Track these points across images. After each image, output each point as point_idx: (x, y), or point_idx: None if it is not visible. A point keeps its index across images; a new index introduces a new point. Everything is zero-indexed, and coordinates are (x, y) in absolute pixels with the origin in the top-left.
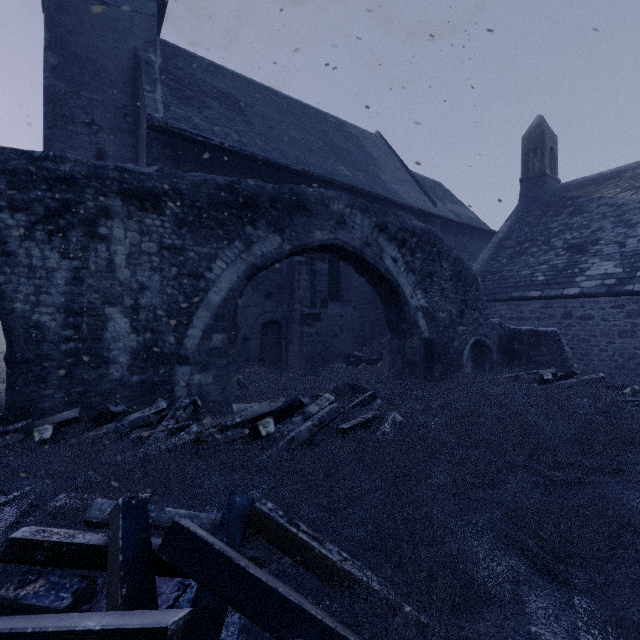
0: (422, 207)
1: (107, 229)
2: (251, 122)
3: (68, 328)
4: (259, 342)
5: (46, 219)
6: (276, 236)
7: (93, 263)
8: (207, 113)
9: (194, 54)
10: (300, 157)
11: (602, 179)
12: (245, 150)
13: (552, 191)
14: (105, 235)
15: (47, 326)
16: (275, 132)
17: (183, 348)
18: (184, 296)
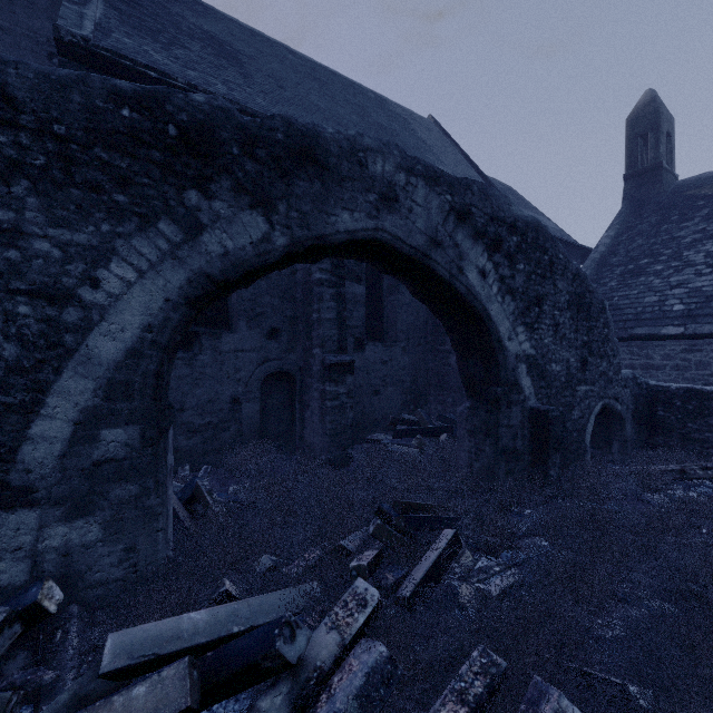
0: None
1: None
2: (251, 76)
3: None
4: (258, 406)
5: None
6: (256, 216)
7: None
8: (179, 52)
9: None
10: None
11: None
12: (232, 101)
13: (670, 190)
14: None
15: None
16: (288, 94)
17: (17, 468)
18: (19, 344)
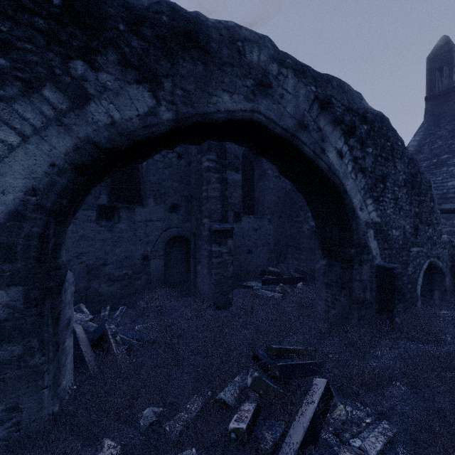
0: None
1: None
2: None
3: None
4: (163, 261)
5: None
6: (142, 91)
7: None
8: None
9: None
10: None
11: None
12: None
13: None
14: None
15: None
16: None
17: None
18: None
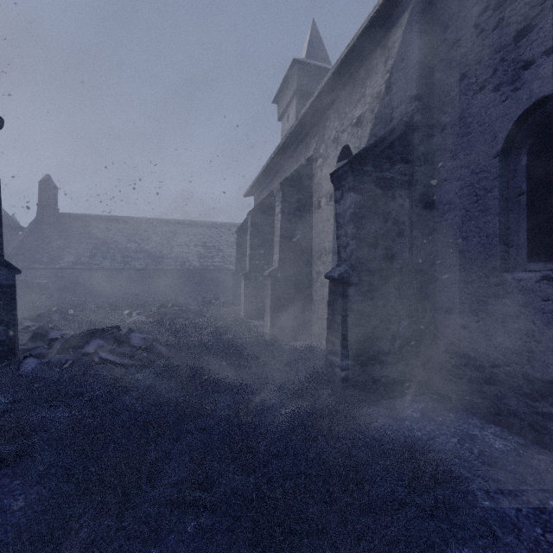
0: None
1: None
2: None
3: None
4: None
5: None
6: None
7: None
8: None
9: None
10: None
11: (76, 217)
12: None
13: (55, 215)
14: None
15: None
16: None
17: None
18: None
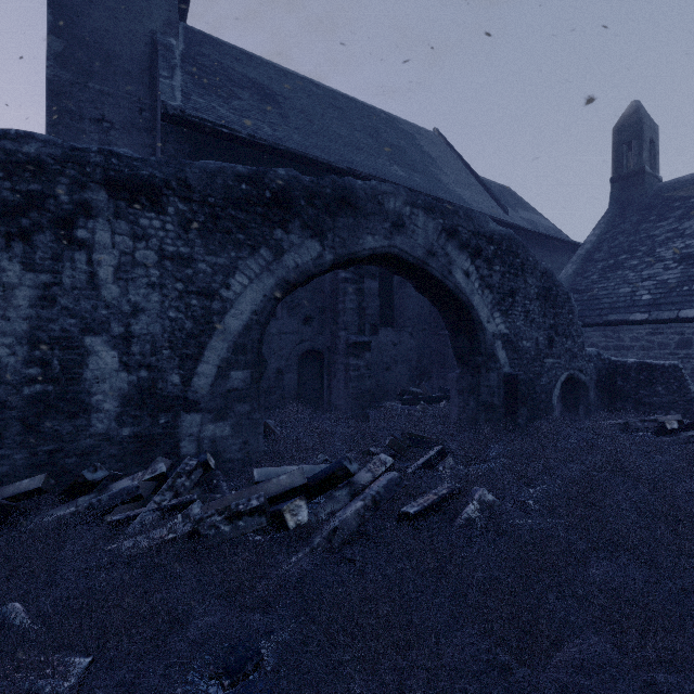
0: (491, 214)
1: (87, 232)
2: (288, 115)
3: (33, 365)
4: (296, 376)
5: (3, 218)
6: (314, 242)
7: (68, 277)
8: (235, 104)
9: (223, 41)
10: (345, 155)
11: None
12: (279, 144)
13: (652, 191)
14: (85, 240)
15: (4, 362)
16: (316, 127)
17: (191, 390)
18: (192, 321)
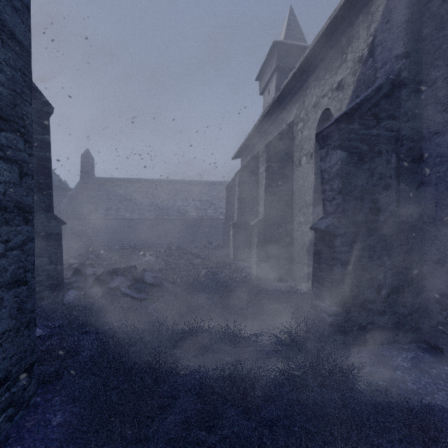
0: None
1: None
2: None
3: None
4: None
5: None
6: None
7: None
8: None
9: None
10: None
11: (107, 180)
12: None
13: (92, 179)
14: None
15: None
16: None
17: None
18: None
